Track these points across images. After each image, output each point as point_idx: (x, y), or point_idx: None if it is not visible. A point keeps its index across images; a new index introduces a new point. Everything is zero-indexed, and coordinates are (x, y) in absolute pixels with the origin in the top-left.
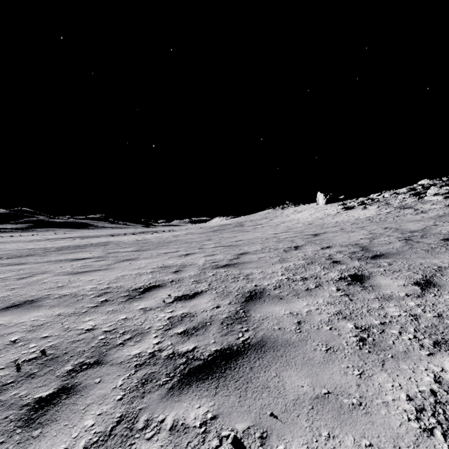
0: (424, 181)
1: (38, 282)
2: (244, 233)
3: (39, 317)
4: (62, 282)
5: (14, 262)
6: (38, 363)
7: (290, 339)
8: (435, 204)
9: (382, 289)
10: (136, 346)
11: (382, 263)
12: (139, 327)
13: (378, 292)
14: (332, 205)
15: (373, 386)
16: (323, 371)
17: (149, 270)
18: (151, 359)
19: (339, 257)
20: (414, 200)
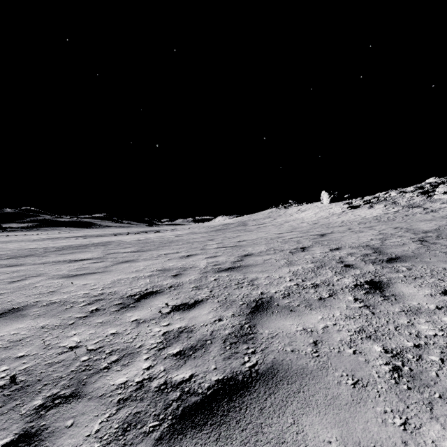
0: (432, 179)
1: (30, 286)
2: (247, 233)
3: (20, 330)
4: (54, 286)
5: (11, 263)
6: (4, 394)
7: (306, 366)
8: (445, 203)
9: (406, 299)
10: (123, 371)
11: (400, 267)
12: (130, 345)
13: (403, 303)
14: (337, 204)
15: (425, 445)
16: (354, 417)
17: (147, 273)
18: (139, 392)
19: (351, 260)
20: (422, 198)
